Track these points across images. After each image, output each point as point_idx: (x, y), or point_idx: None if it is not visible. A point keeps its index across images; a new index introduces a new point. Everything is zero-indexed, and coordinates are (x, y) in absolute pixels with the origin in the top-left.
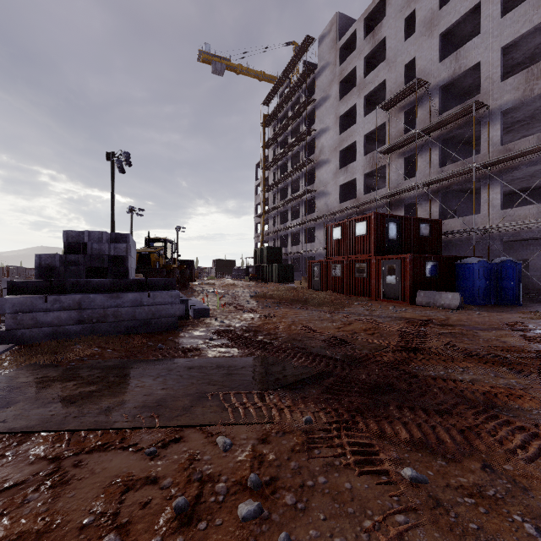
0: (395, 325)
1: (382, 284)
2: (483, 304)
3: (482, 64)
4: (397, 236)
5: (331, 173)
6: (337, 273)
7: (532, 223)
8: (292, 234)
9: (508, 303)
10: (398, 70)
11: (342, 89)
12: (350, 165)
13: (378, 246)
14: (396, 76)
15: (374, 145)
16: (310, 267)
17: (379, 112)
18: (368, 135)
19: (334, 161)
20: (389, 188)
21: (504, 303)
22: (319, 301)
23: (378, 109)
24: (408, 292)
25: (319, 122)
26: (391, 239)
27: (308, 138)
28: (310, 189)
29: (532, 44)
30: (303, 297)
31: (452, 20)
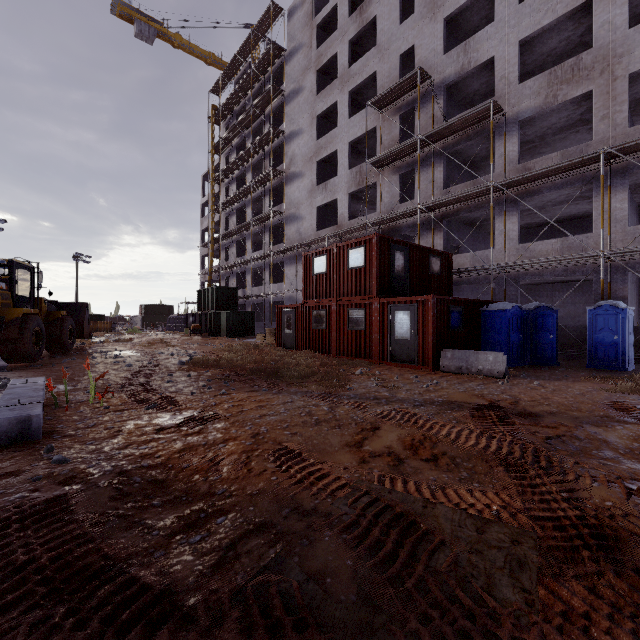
0: (462, 429)
1: (389, 340)
2: (517, 366)
3: (496, 60)
4: (405, 271)
5: (306, 191)
6: (320, 324)
7: (560, 260)
8: (253, 272)
9: (544, 363)
10: (393, 60)
11: (320, 81)
12: (330, 181)
13: (381, 284)
14: (389, 68)
15: (358, 161)
16: (280, 315)
17: (369, 113)
18: (353, 145)
19: (309, 175)
20: (381, 212)
21: (539, 363)
22: (300, 371)
23: (367, 109)
24: (430, 351)
25: (289, 122)
26: (398, 275)
27: (274, 142)
28: (277, 211)
29: (546, 47)
30: (271, 362)
31: (460, 2)
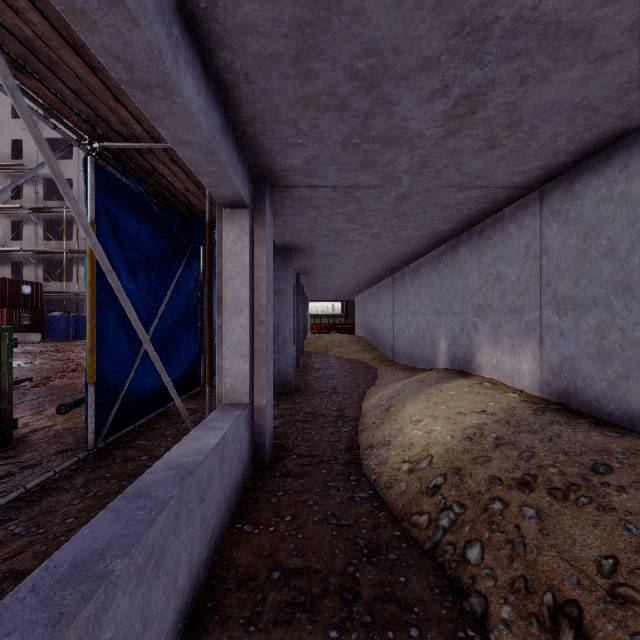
0: None
1: None
2: (64, 340)
3: (74, 182)
4: None
5: None
6: None
7: None
8: None
9: (80, 339)
10: (6, 139)
11: None
12: None
13: None
14: (3, 143)
15: None
16: None
17: None
18: None
19: None
20: None
21: (77, 339)
22: None
23: None
24: None
25: None
26: None
27: None
28: None
29: None
30: None
31: (54, 135)
